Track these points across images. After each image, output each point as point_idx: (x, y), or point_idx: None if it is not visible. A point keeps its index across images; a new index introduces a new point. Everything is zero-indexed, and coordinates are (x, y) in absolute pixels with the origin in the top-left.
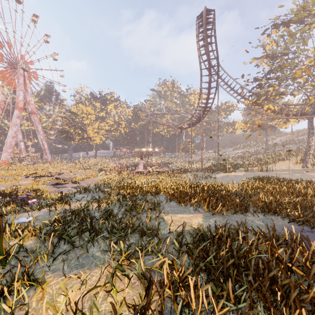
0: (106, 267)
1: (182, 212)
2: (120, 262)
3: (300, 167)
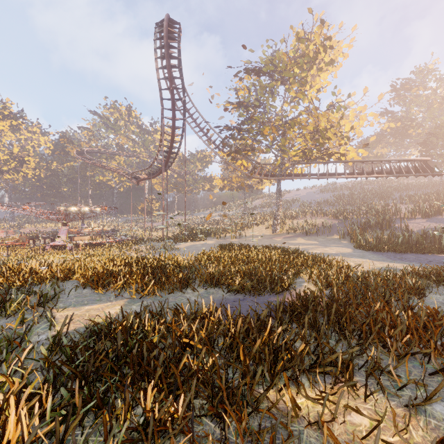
0: None
1: (95, 302)
2: None
3: (271, 232)
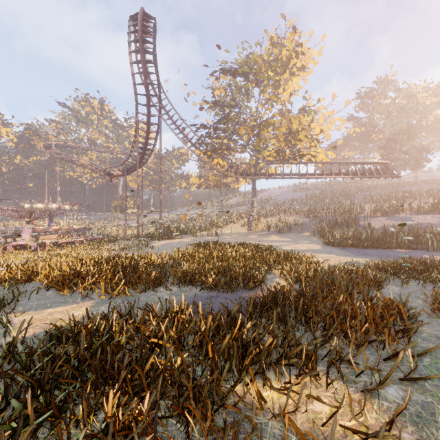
0: None
1: (60, 304)
2: None
3: (246, 230)
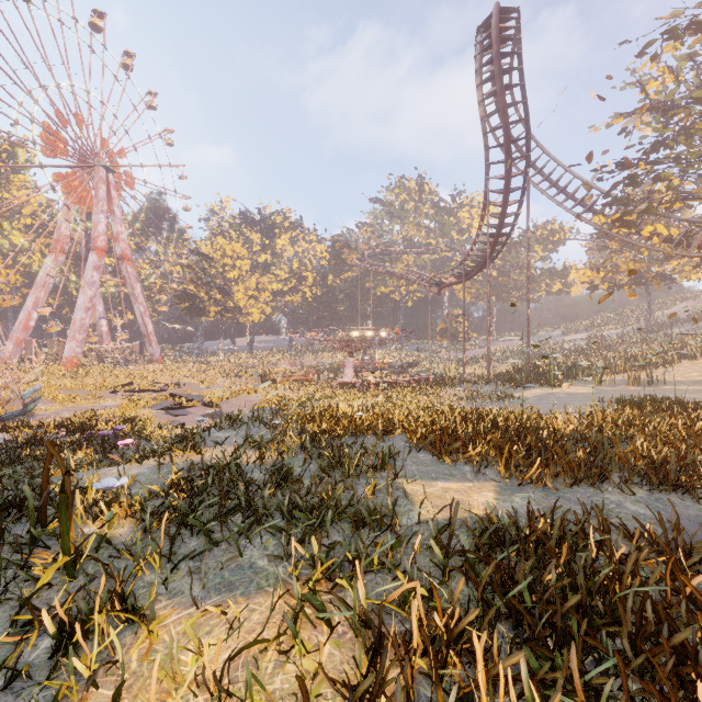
0: (282, 594)
1: (447, 478)
2: (312, 584)
3: None
